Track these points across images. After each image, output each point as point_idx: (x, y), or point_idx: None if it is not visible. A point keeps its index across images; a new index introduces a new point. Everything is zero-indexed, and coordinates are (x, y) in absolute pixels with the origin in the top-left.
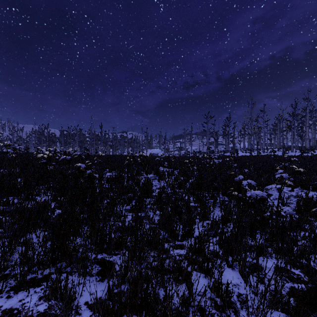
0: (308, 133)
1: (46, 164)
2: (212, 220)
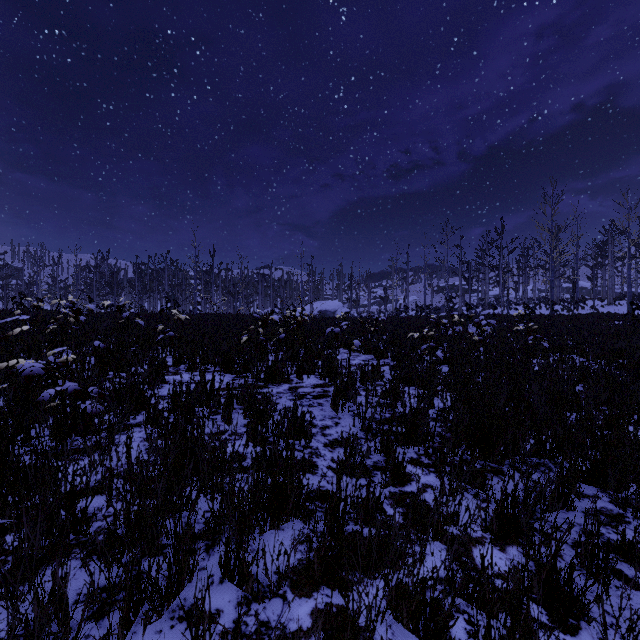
0: None
1: None
2: None
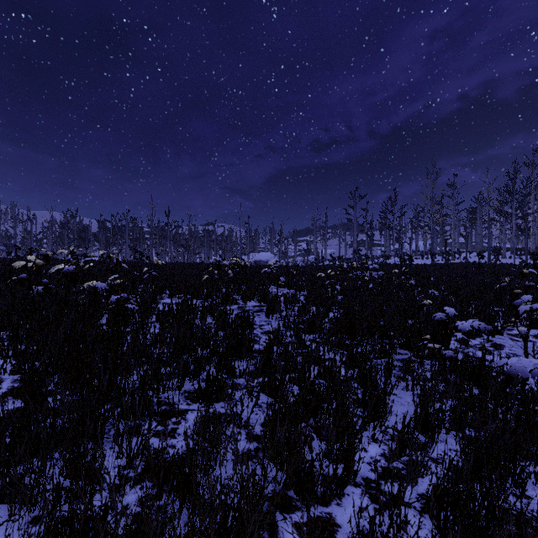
0: (533, 224)
1: (30, 282)
2: (401, 431)
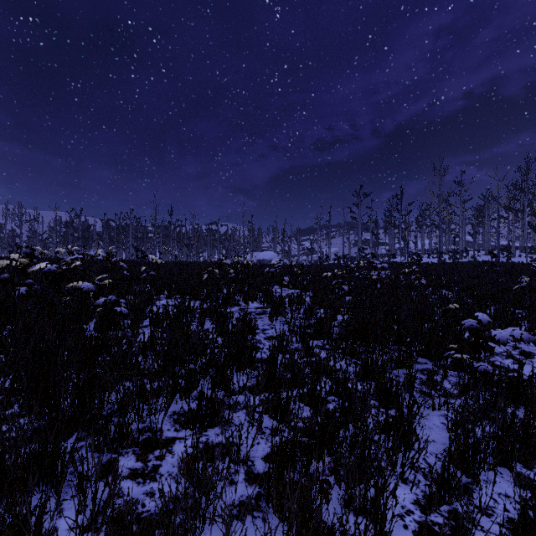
0: None
1: (13, 282)
2: (441, 474)
